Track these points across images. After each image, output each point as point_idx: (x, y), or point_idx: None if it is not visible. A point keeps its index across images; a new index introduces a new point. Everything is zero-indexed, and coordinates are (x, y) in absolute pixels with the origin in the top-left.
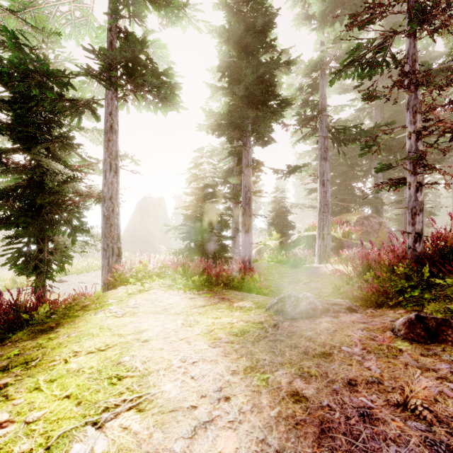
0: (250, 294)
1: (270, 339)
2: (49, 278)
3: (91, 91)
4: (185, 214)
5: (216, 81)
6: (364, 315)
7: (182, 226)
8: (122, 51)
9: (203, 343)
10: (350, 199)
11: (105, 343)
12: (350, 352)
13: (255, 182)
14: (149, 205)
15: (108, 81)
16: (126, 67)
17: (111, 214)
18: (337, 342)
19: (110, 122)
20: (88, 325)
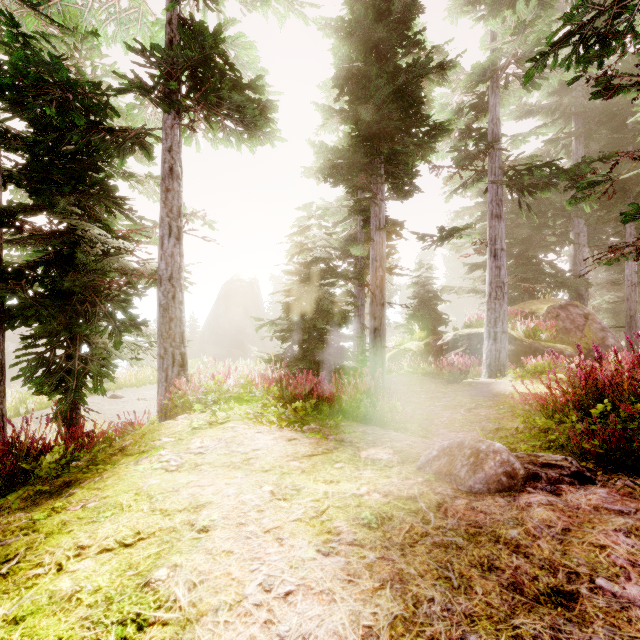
0: (387, 431)
1: (436, 541)
2: (78, 400)
3: (145, 120)
4: (284, 303)
5: (330, 102)
6: (613, 492)
7: (281, 320)
8: (184, 49)
9: (306, 544)
10: (534, 279)
11: (135, 530)
12: (619, 595)
13: (388, 254)
14: (237, 290)
15: (166, 100)
16: (192, 76)
17: (171, 303)
18: (580, 565)
19: (169, 162)
20: (119, 486)
